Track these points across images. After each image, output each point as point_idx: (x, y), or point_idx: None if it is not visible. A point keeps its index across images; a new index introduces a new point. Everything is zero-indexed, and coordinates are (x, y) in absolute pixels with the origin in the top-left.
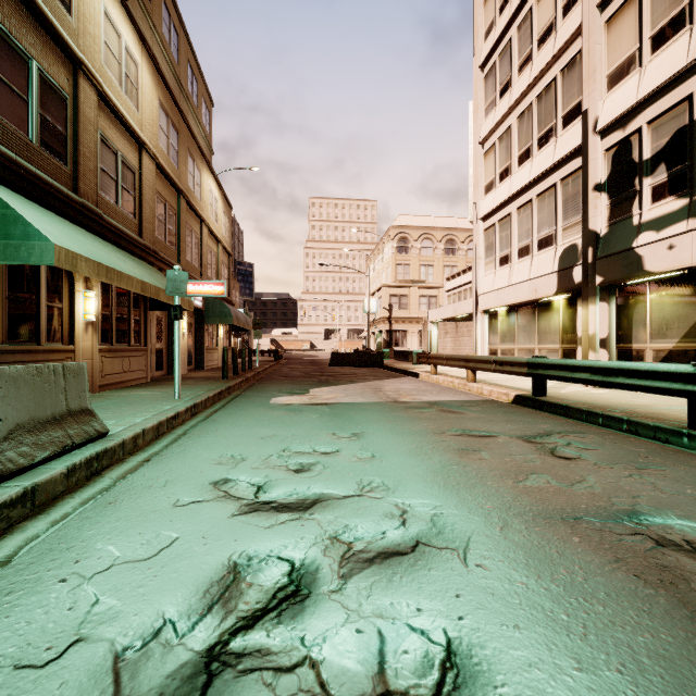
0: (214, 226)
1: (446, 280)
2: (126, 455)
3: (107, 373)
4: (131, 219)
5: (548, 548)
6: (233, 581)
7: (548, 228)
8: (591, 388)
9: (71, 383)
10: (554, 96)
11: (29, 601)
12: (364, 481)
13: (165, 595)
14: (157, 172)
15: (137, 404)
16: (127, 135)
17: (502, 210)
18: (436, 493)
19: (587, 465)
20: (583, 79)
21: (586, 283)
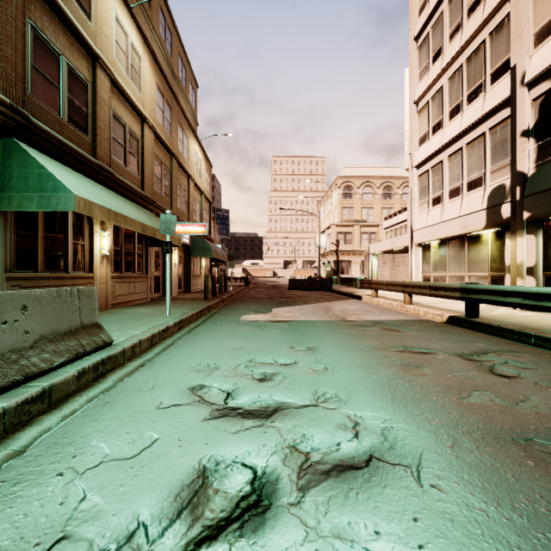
0: (198, 181)
1: (384, 219)
2: (126, 360)
3: (117, 295)
4: (135, 176)
5: (503, 471)
6: (201, 486)
7: (477, 172)
8: (518, 311)
9: (84, 303)
10: (482, 56)
11: (30, 493)
12: (319, 391)
13: (142, 496)
14: (155, 139)
15: (138, 319)
16: (133, 111)
17: (435, 158)
18: (385, 406)
19: (528, 385)
20: (511, 39)
21: (514, 218)
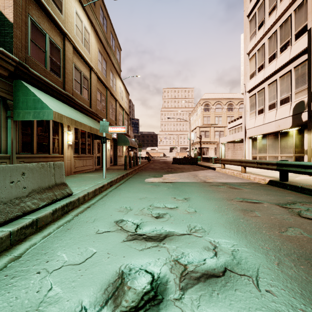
0: (121, 102)
1: (228, 123)
2: (80, 204)
3: (76, 166)
4: (86, 100)
5: None
6: (120, 284)
7: (286, 93)
8: None
9: (57, 171)
10: (289, 24)
11: (20, 284)
12: (191, 225)
13: (84, 289)
14: (97, 80)
15: (87, 180)
16: (85, 64)
17: (259, 86)
18: (233, 236)
19: None
20: (308, 12)
21: (310, 121)
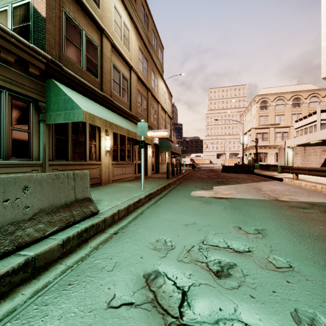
0: (164, 105)
1: (295, 121)
2: (107, 226)
3: (115, 174)
4: (126, 102)
5: None
6: None
7: None
8: None
9: (78, 183)
10: None
11: None
12: (302, 315)
13: None
14: (138, 80)
15: (123, 191)
16: (124, 63)
17: None
18: None
19: None
20: None
21: None
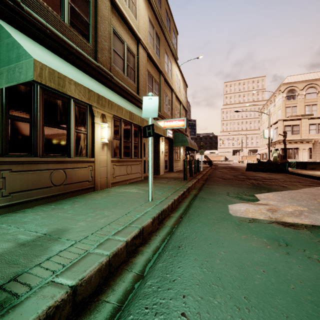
0: (178, 94)
1: None
2: None
3: (116, 175)
4: (132, 83)
5: None
6: None
7: None
8: None
9: None
10: None
11: None
12: None
13: None
14: (147, 59)
15: (120, 205)
16: (130, 34)
17: None
18: None
19: None
20: None
21: None
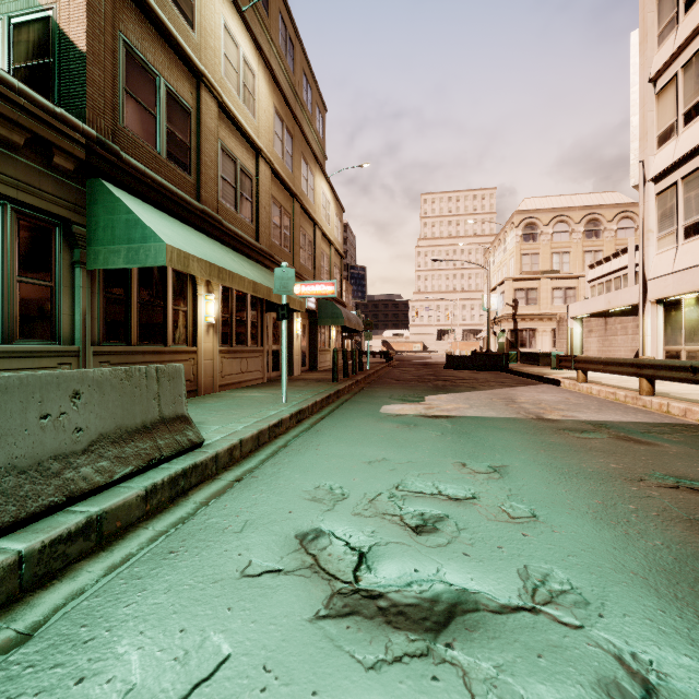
0: (327, 229)
1: (588, 267)
2: (220, 469)
3: (226, 373)
4: (248, 224)
5: None
6: None
7: None
8: None
9: (165, 387)
10: None
11: None
12: (532, 571)
13: None
14: (272, 178)
15: (246, 406)
16: (245, 143)
17: (690, 162)
18: None
19: None
20: None
21: None
